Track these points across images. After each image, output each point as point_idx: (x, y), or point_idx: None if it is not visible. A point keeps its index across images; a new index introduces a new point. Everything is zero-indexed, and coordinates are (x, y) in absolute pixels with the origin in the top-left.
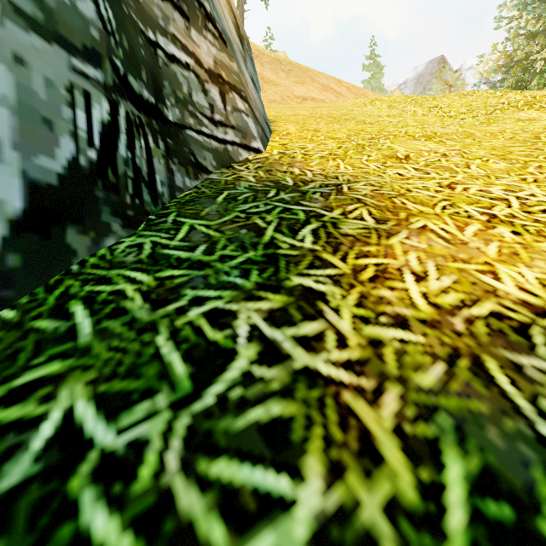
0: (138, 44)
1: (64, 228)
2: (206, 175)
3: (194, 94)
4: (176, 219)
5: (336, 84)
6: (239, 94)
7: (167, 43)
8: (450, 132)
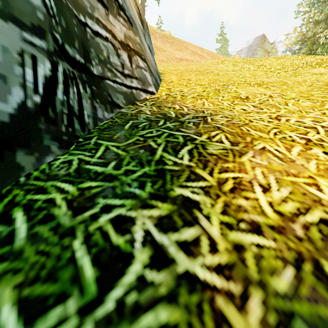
0: (73, 24)
1: (14, 151)
2: (119, 109)
3: (111, 57)
4: (96, 141)
5: (200, 51)
6: (140, 57)
7: (93, 23)
8: (272, 81)
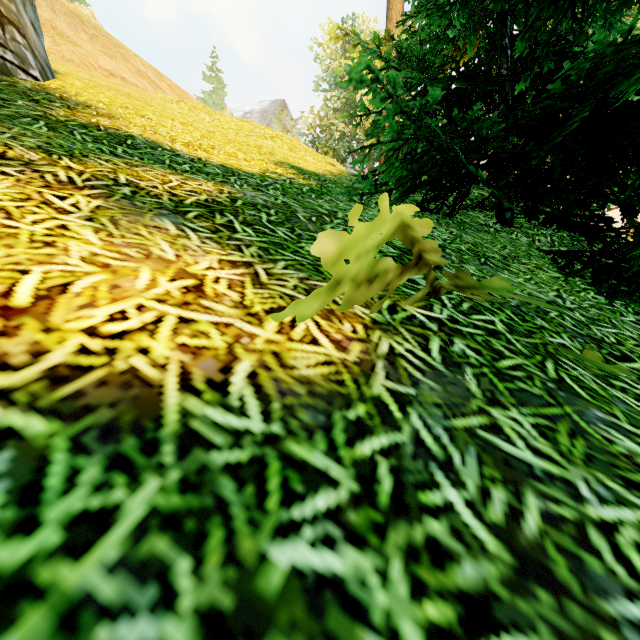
0: None
1: None
2: None
3: None
4: None
5: (156, 76)
6: (18, 30)
7: None
8: (203, 128)
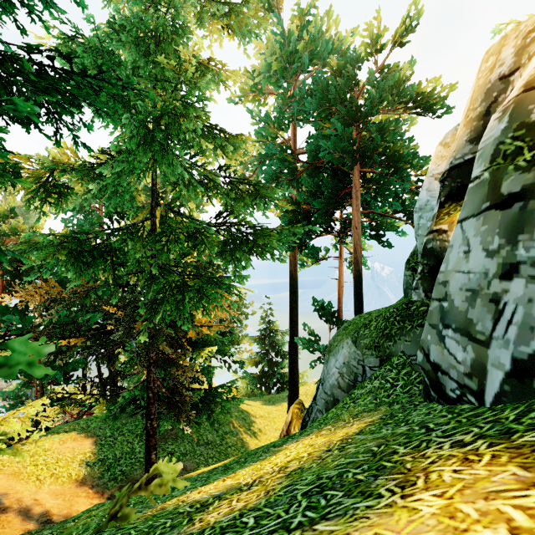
0: None
1: (532, 379)
2: None
3: None
4: None
5: None
6: None
7: None
8: None
